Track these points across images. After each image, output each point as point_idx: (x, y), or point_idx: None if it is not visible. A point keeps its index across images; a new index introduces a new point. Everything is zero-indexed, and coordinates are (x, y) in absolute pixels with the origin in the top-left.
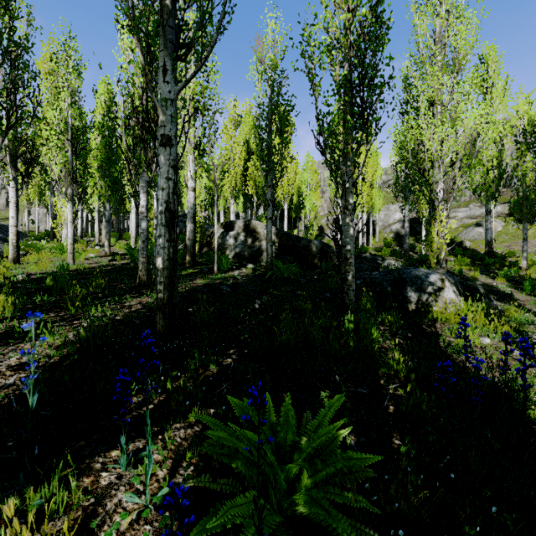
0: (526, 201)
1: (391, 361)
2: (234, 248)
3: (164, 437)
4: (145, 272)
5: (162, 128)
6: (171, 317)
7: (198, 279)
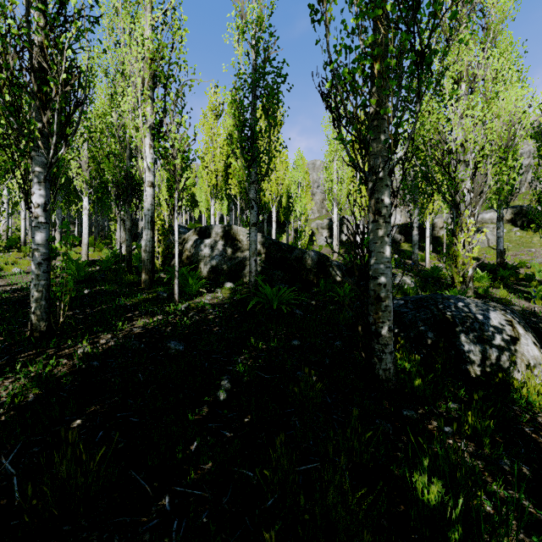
0: None
1: None
2: (210, 260)
3: None
4: (41, 315)
5: None
6: None
7: (144, 315)
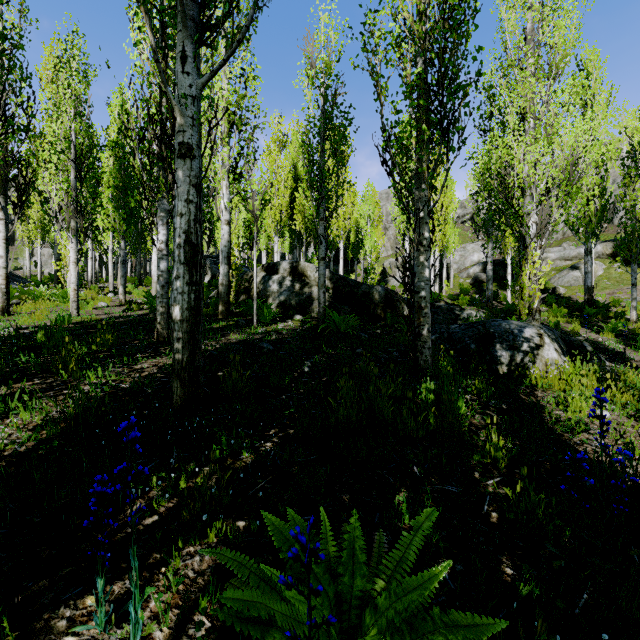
0: (636, 238)
1: (487, 445)
2: (279, 295)
3: (169, 570)
4: (164, 325)
5: (181, 134)
6: (192, 385)
7: (232, 334)
